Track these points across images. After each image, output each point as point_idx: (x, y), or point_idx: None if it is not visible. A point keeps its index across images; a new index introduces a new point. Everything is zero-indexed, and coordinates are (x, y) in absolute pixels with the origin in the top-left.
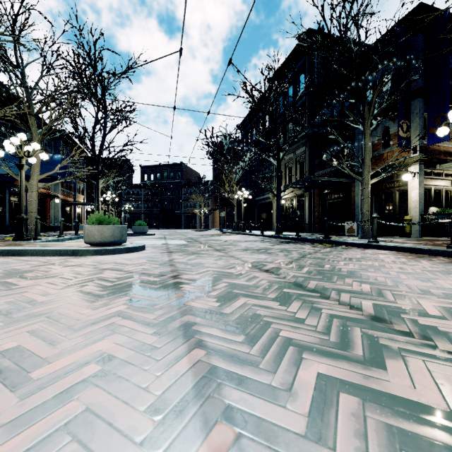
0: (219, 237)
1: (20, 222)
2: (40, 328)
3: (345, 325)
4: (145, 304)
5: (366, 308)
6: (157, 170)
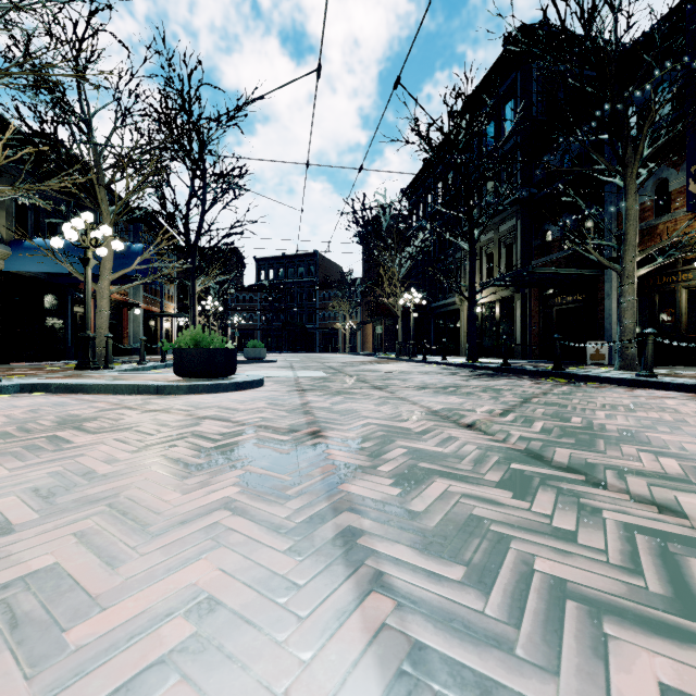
0: (376, 366)
1: (85, 342)
2: (95, 528)
3: (667, 552)
4: (269, 485)
5: (692, 511)
6: (280, 264)
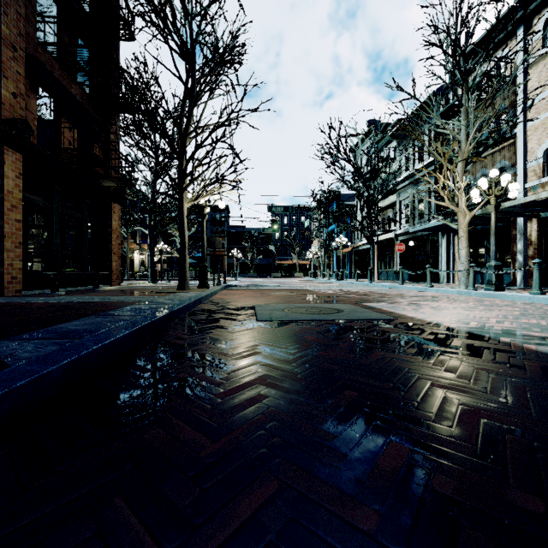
0: None
1: None
2: None
3: None
4: None
5: None
6: None
